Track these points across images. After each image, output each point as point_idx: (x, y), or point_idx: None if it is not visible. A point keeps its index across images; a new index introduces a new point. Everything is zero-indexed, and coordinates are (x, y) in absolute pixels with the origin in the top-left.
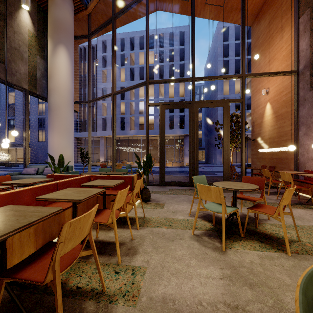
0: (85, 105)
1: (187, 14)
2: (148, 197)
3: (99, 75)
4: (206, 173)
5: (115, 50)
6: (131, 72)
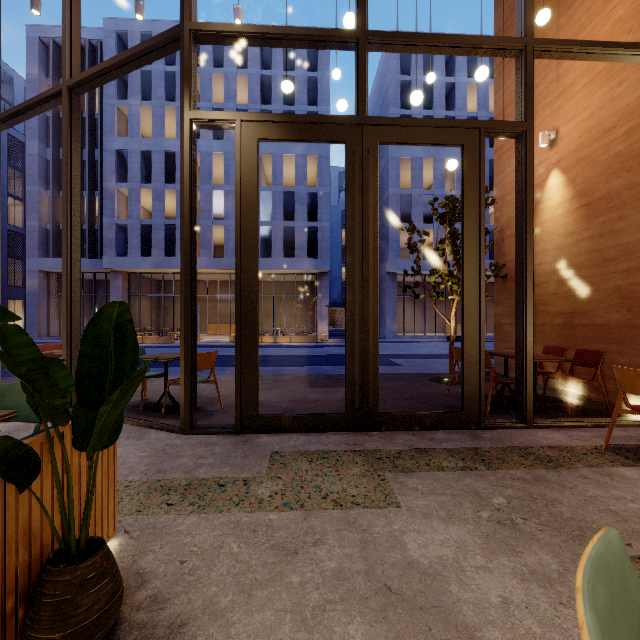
0: None
1: None
2: (89, 634)
3: (107, 117)
4: None
5: None
6: None
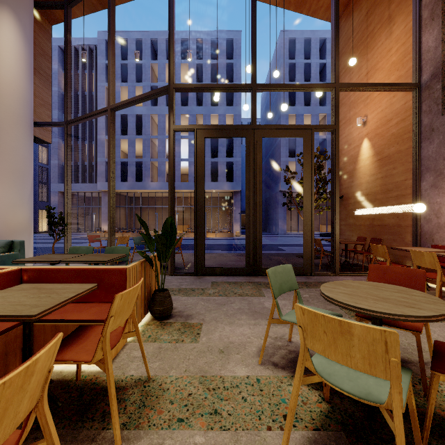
0: (77, 141)
1: None
2: (168, 310)
3: (100, 94)
4: (267, 248)
5: (113, 30)
6: None
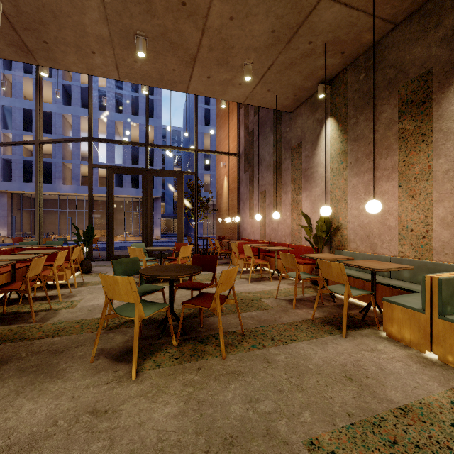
0: None
1: None
2: (90, 269)
3: None
4: None
5: (40, 84)
6: (66, 90)
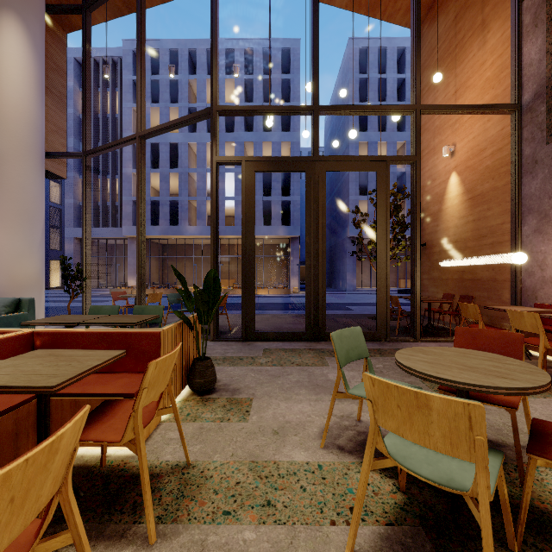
0: (97, 176)
1: None
2: (210, 383)
3: (125, 117)
4: (332, 308)
5: (142, 39)
6: None
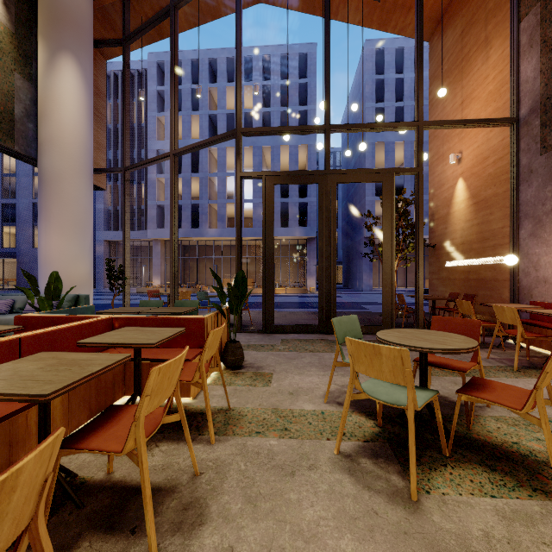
0: None
1: (313, 13)
2: (240, 361)
3: (150, 126)
4: (347, 307)
5: (176, 69)
6: (212, 122)
